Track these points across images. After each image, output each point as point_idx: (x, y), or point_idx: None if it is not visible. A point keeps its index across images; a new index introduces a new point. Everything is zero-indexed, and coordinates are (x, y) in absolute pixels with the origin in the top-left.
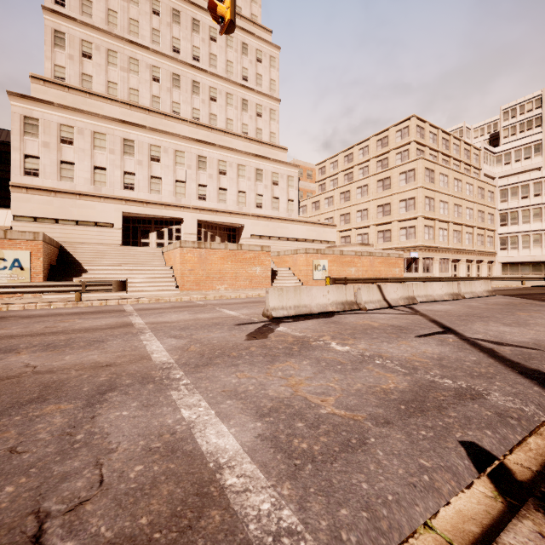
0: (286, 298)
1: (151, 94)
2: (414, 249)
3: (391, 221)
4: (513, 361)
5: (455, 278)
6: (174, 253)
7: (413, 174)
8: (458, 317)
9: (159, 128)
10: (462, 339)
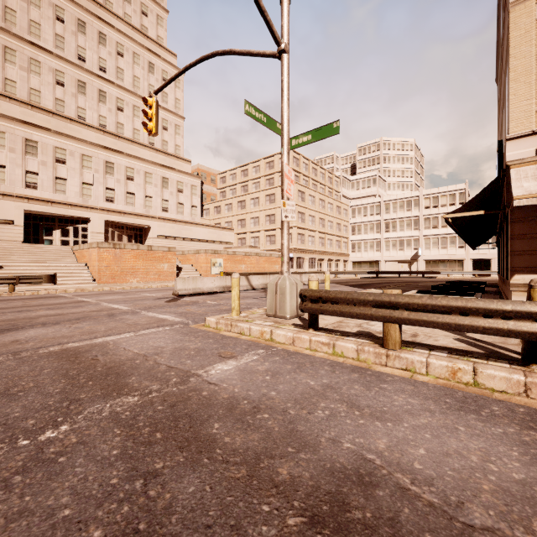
0: (188, 284)
1: (54, 96)
2: (291, 250)
3: (275, 229)
4: None
5: (314, 272)
6: (90, 252)
7: None
8: None
9: (64, 131)
10: None
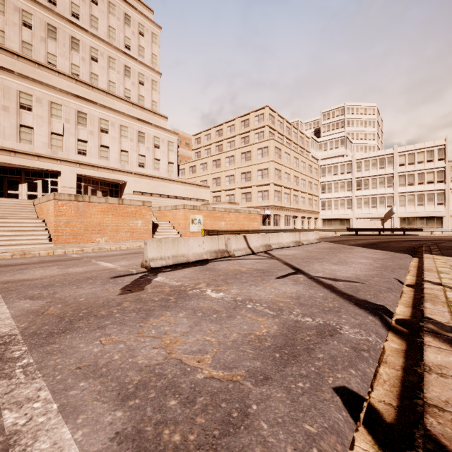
0: (165, 249)
1: (20, 38)
2: (267, 207)
3: (251, 186)
4: (348, 294)
5: (295, 229)
6: (48, 205)
7: (267, 151)
8: (302, 259)
9: (31, 76)
10: (310, 278)
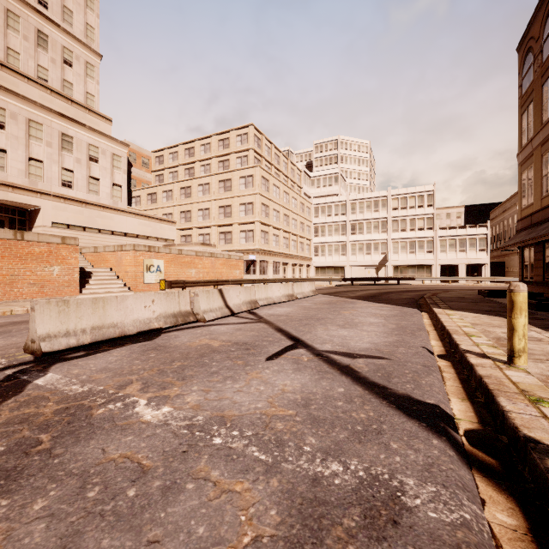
0: (76, 316)
1: None
2: (252, 252)
3: (232, 223)
4: (379, 385)
5: (286, 279)
6: None
7: (252, 180)
8: (300, 321)
9: None
10: (316, 354)
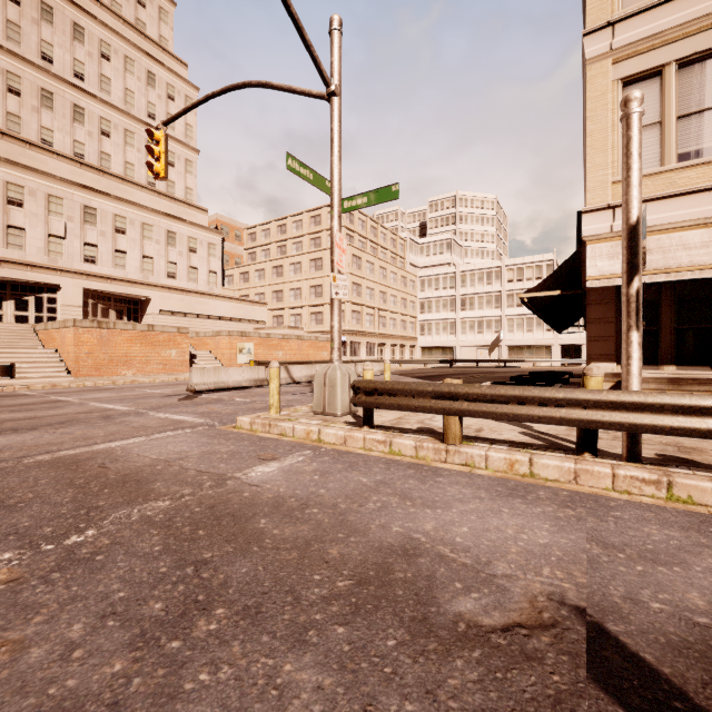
0: (207, 376)
1: (4, 109)
2: (343, 333)
3: (323, 304)
4: None
5: (373, 361)
6: (63, 333)
7: None
8: None
9: (20, 159)
10: None
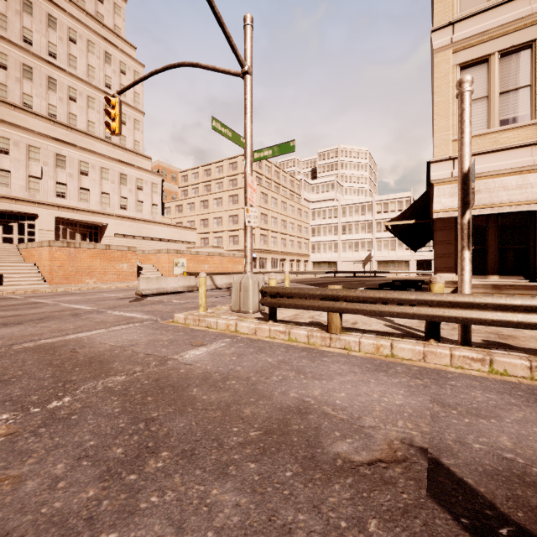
0: (151, 284)
1: None
2: (254, 251)
3: (239, 229)
4: None
5: (276, 272)
6: (40, 251)
7: None
8: None
9: (7, 118)
10: None
